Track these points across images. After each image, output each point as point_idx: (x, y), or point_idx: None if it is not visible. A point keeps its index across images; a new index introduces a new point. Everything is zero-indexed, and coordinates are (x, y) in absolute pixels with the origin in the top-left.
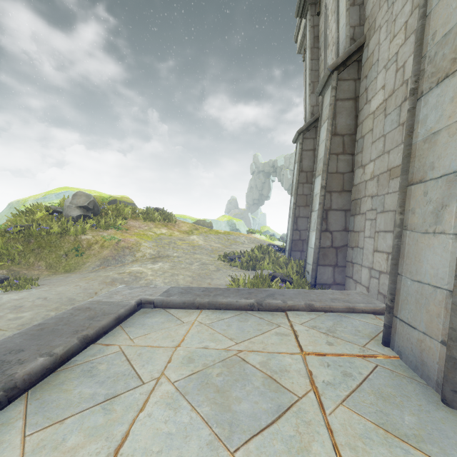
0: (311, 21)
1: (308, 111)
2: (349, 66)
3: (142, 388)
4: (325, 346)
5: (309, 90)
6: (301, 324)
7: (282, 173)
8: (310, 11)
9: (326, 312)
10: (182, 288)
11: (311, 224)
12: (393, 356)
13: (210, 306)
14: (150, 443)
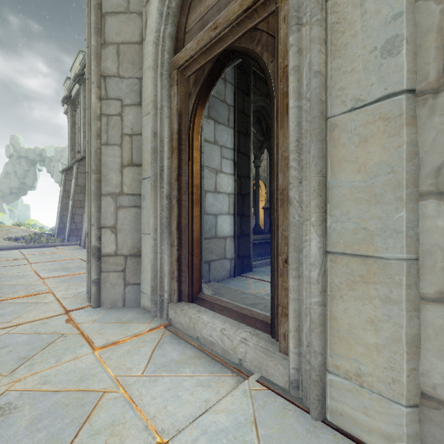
0: (71, 112)
1: (70, 160)
2: (83, 160)
3: (19, 253)
4: (64, 248)
5: (70, 148)
6: (59, 247)
7: (52, 164)
8: (71, 107)
9: (68, 246)
10: (3, 246)
11: (68, 220)
12: (80, 247)
13: (23, 248)
14: (29, 253)
